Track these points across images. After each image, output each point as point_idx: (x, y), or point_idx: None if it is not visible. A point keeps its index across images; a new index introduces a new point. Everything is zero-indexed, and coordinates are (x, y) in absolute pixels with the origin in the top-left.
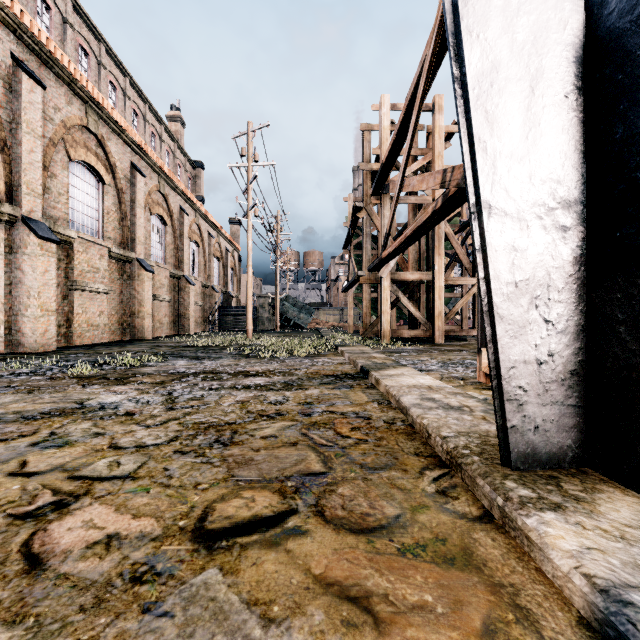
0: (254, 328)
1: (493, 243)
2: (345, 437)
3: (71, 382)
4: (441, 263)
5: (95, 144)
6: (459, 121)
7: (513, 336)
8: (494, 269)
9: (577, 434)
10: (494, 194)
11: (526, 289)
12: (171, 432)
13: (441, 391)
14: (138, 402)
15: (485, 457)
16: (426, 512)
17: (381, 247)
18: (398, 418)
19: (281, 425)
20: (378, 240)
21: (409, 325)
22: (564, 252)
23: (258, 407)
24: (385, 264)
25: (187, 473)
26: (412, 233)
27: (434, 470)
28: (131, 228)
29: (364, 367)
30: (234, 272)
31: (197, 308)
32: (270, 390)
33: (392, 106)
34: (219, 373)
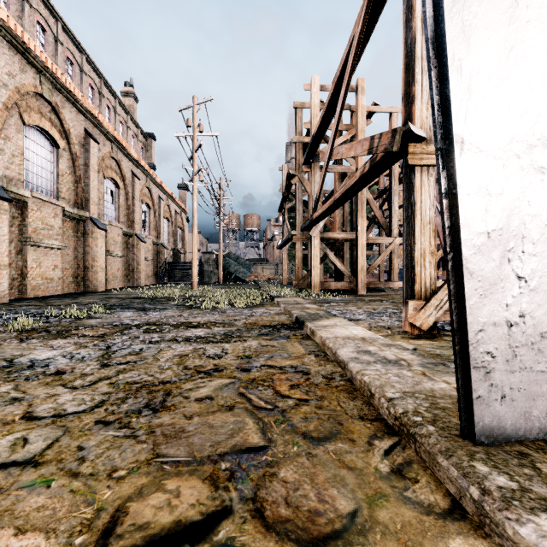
0: (200, 281)
1: (465, 185)
2: (285, 397)
3: (9, 336)
4: (363, 224)
5: (49, 111)
6: (428, 35)
7: (483, 295)
8: (465, 216)
9: (545, 402)
10: (468, 125)
11: (499, 240)
12: (98, 395)
13: (375, 343)
14: (72, 358)
15: (440, 426)
16: (385, 505)
17: (312, 210)
18: (336, 372)
19: (218, 383)
20: (308, 204)
21: (336, 278)
22: (541, 198)
23: (196, 362)
24: (315, 224)
25: (104, 453)
26: (341, 196)
27: (383, 439)
28: (85, 190)
29: (299, 318)
30: (182, 231)
31: (148, 263)
32: (210, 342)
33: (321, 86)
34: (162, 325)
